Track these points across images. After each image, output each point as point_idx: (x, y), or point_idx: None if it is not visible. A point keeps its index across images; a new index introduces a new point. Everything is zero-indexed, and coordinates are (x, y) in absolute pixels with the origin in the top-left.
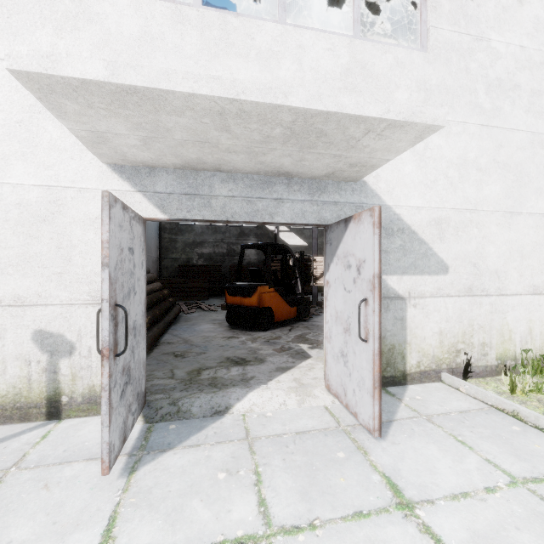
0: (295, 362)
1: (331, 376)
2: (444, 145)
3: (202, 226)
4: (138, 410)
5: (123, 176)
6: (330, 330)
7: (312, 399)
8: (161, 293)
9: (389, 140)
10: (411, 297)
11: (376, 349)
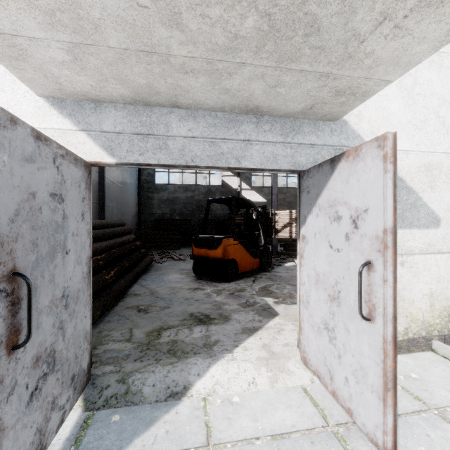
0: (262, 321)
1: (308, 348)
2: (435, 80)
3: (175, 185)
4: (73, 397)
5: (64, 112)
6: (307, 293)
7: (286, 376)
8: (133, 245)
9: (407, 39)
10: (398, 253)
11: (390, 335)
